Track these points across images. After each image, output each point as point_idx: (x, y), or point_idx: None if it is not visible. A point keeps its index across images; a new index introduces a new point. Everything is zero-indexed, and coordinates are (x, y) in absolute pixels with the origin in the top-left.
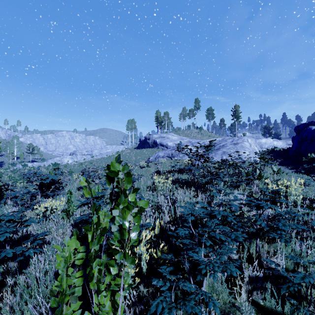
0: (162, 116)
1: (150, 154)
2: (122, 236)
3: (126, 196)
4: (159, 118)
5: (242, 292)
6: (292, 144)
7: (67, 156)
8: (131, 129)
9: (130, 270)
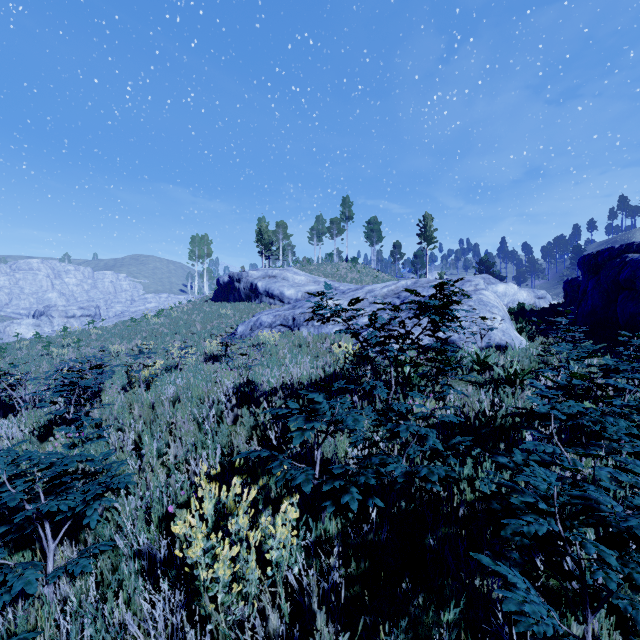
0: (272, 232)
1: (242, 318)
2: None
3: None
4: (265, 234)
5: None
6: (545, 298)
7: (22, 321)
8: (199, 257)
9: None
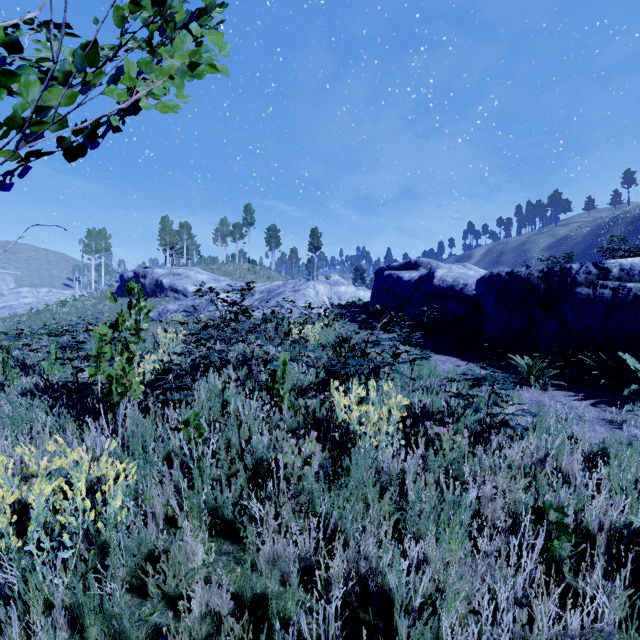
0: (176, 231)
1: None
2: (137, 326)
3: (140, 303)
4: (169, 234)
5: (230, 387)
6: None
7: None
8: (97, 251)
9: (136, 378)
